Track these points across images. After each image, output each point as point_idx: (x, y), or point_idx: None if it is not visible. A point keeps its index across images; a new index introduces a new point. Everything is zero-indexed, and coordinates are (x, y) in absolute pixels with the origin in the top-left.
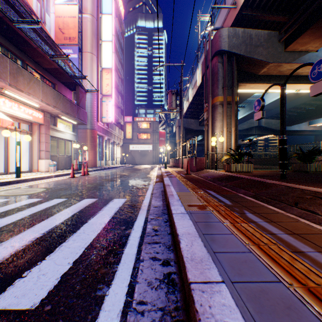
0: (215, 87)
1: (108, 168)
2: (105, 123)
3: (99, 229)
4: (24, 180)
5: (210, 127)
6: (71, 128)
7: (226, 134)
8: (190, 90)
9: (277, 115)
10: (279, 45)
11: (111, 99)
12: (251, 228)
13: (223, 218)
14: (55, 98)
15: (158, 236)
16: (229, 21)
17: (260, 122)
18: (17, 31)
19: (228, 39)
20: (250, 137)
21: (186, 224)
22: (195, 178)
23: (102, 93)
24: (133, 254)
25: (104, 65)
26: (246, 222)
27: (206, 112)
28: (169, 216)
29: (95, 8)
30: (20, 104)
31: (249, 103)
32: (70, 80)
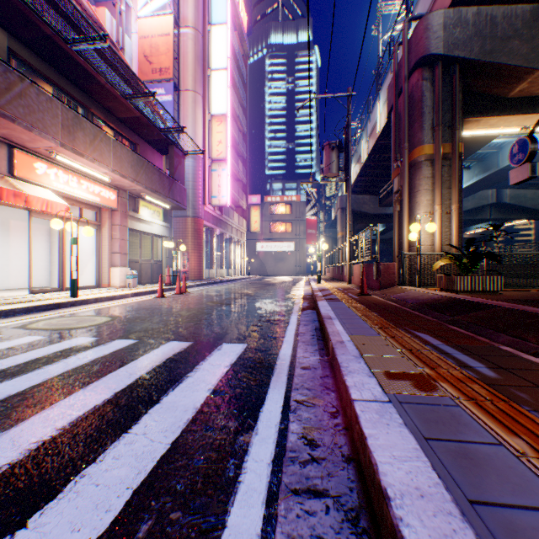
0: (416, 129)
1: (221, 281)
2: (216, 206)
3: (179, 426)
4: (83, 302)
5: (405, 205)
6: (161, 216)
7: (440, 217)
8: (364, 143)
9: (538, 181)
10: None
11: (226, 166)
12: None
13: (502, 428)
14: (134, 166)
15: (318, 465)
16: None
17: (501, 195)
18: (74, 58)
19: (444, 32)
20: (477, 225)
21: (401, 445)
22: (381, 304)
23: (212, 157)
24: (250, 535)
25: (214, 109)
26: None
27: (397, 178)
28: (340, 398)
29: (200, 16)
30: (82, 178)
31: (480, 159)
32: (159, 137)
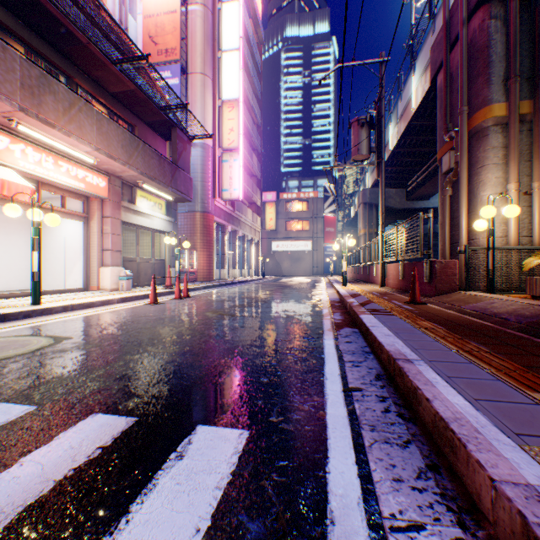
0: (481, 84)
1: (232, 283)
2: (227, 201)
3: None
4: (45, 311)
5: (463, 186)
6: (163, 208)
7: (517, 198)
8: (393, 126)
9: None
10: None
11: (238, 156)
12: None
13: None
14: (125, 146)
15: None
16: None
17: None
18: (44, 4)
19: None
20: None
21: None
22: (462, 322)
23: (222, 147)
24: None
25: (225, 94)
26: None
27: (448, 153)
28: None
29: None
30: (60, 159)
31: None
32: (159, 117)
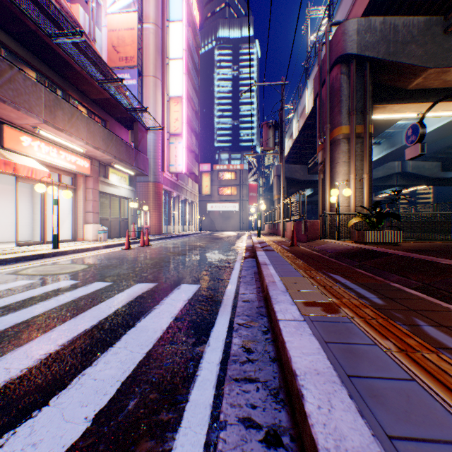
0: (336, 113)
1: (178, 236)
2: (173, 173)
3: (151, 342)
4: (63, 253)
5: (327, 174)
6: (127, 181)
7: (354, 184)
8: (295, 122)
9: (434, 155)
10: (446, 37)
11: (182, 139)
12: (451, 367)
13: (379, 335)
14: (105, 139)
15: (252, 363)
16: (359, 8)
17: (405, 165)
18: (55, 49)
19: (358, 36)
20: (387, 190)
21: (308, 346)
22: (307, 253)
23: (170, 132)
24: (205, 405)
25: (172, 92)
26: (433, 348)
27: (321, 152)
28: (271, 321)
29: (160, 14)
30: (60, 149)
31: (388, 137)
32: (125, 115)
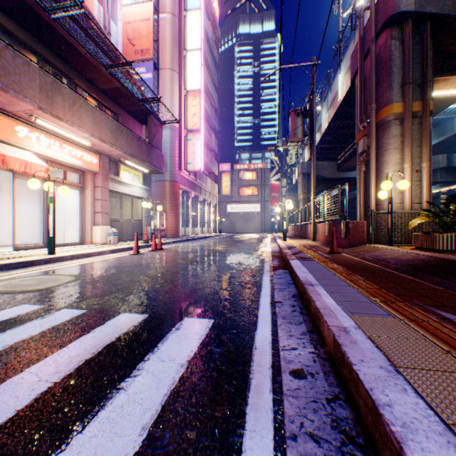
0: (385, 88)
1: (195, 238)
2: (191, 172)
3: None
4: (58, 259)
5: (372, 165)
6: (140, 179)
7: (410, 175)
8: (324, 112)
9: None
10: None
11: (200, 135)
12: None
13: None
14: (113, 132)
15: None
16: None
17: (452, 159)
18: (54, 27)
19: None
20: None
21: None
22: (359, 264)
23: (187, 128)
24: None
25: (189, 86)
26: None
27: (362, 139)
28: None
29: (177, 3)
30: (64, 143)
31: (435, 125)
32: (138, 107)
